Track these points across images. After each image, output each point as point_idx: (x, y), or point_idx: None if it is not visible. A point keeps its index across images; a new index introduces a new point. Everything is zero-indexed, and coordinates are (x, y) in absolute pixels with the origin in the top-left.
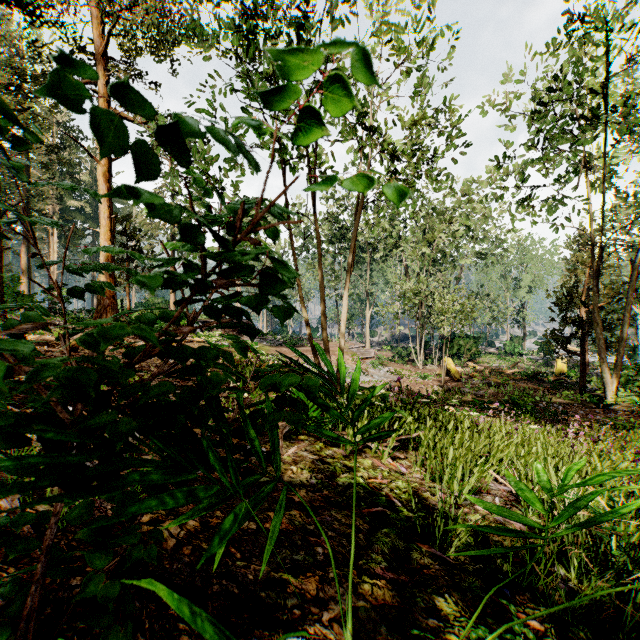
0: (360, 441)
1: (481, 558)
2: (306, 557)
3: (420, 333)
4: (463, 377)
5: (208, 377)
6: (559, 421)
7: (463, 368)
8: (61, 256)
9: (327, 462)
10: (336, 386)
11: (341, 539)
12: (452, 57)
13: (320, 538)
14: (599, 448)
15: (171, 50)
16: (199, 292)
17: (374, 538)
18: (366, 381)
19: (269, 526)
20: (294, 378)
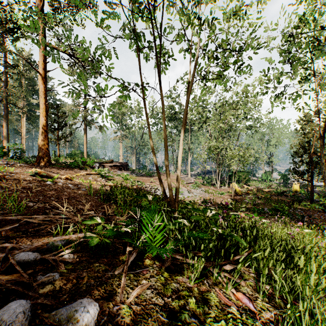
0: None
1: None
2: None
3: (218, 169)
4: (242, 193)
5: None
6: (306, 221)
7: (241, 188)
8: (28, 129)
9: (173, 310)
10: (175, 203)
11: None
12: None
13: None
14: None
15: (79, 8)
16: None
17: None
18: (190, 196)
19: None
20: None
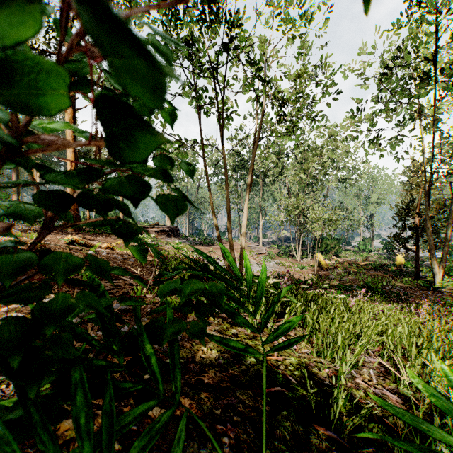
0: (269, 351)
1: (371, 438)
2: (213, 450)
3: (298, 236)
4: (330, 267)
5: (48, 303)
6: (402, 300)
7: (329, 261)
8: (42, 181)
9: None
10: None
11: (245, 424)
12: (326, 27)
13: (226, 425)
14: (447, 326)
15: None
16: (10, 160)
17: (275, 422)
18: (260, 270)
19: (179, 413)
20: (196, 285)
